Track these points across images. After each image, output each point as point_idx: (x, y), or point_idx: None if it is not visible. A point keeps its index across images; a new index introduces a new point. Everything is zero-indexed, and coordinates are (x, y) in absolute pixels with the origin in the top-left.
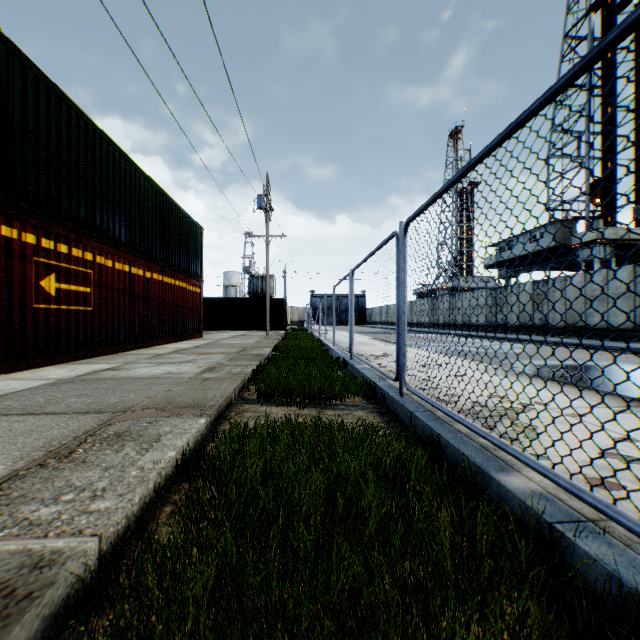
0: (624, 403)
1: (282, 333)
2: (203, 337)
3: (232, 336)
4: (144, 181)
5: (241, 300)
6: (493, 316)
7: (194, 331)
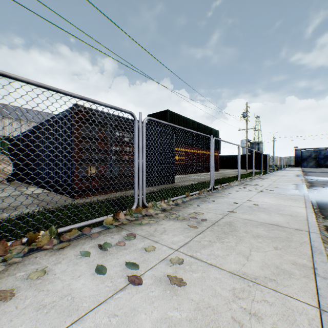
0: (294, 188)
1: (257, 171)
2: (219, 171)
3: (231, 171)
4: (197, 124)
5: (241, 155)
6: None
7: (215, 169)
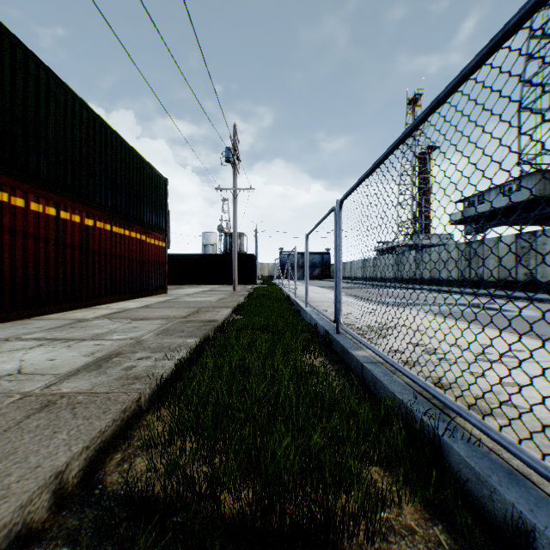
0: None
1: (251, 288)
2: (168, 293)
3: (199, 291)
4: (82, 111)
5: (213, 256)
6: (466, 271)
7: (157, 287)
